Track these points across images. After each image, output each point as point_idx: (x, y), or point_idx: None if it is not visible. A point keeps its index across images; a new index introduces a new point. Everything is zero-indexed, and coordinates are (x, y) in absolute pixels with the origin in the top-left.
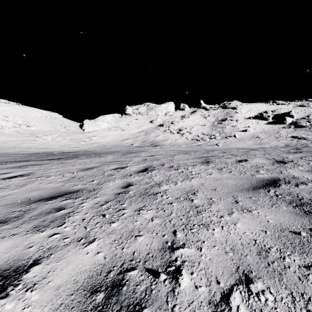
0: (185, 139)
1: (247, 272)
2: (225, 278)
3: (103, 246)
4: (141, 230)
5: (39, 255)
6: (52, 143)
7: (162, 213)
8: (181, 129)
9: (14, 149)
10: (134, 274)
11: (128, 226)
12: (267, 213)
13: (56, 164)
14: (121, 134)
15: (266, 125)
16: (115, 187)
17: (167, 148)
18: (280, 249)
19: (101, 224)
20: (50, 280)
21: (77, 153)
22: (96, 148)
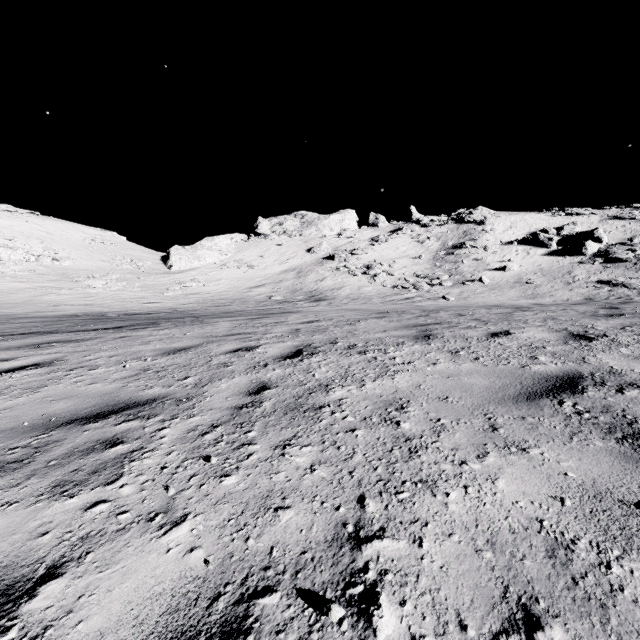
0: (378, 285)
1: (528, 600)
2: (478, 615)
3: (204, 534)
4: (288, 495)
5: (60, 553)
6: (106, 294)
7: (333, 454)
8: (370, 265)
9: (25, 308)
10: (272, 604)
11: (259, 485)
12: (562, 456)
13: (110, 340)
14: (248, 276)
15: (545, 257)
16: (234, 393)
17: (343, 306)
18: (598, 544)
19: (201, 479)
20: (82, 616)
21: (157, 315)
22: (196, 306)
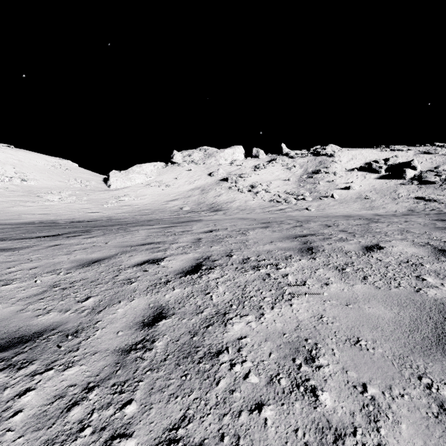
0: (259, 200)
1: None
2: None
3: None
4: None
5: None
6: (60, 206)
7: None
8: (253, 185)
9: None
10: None
11: None
12: None
13: (43, 248)
14: (166, 193)
15: (377, 180)
16: (127, 324)
17: (234, 215)
18: None
19: None
20: None
21: (94, 223)
22: (127, 215)
